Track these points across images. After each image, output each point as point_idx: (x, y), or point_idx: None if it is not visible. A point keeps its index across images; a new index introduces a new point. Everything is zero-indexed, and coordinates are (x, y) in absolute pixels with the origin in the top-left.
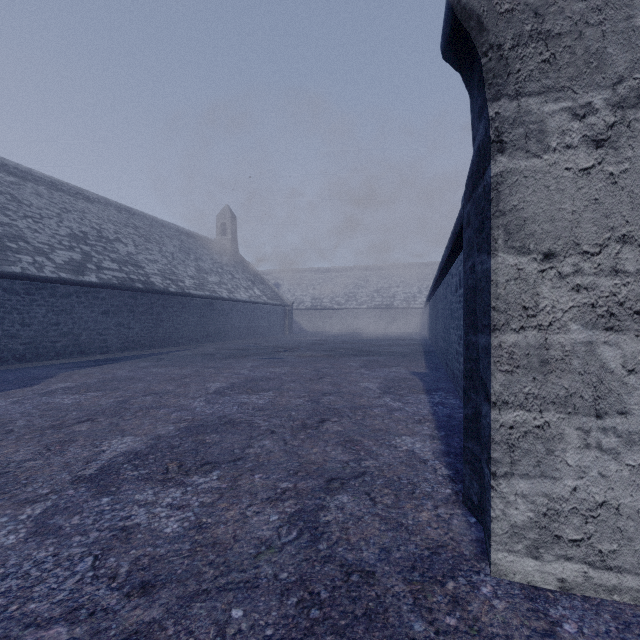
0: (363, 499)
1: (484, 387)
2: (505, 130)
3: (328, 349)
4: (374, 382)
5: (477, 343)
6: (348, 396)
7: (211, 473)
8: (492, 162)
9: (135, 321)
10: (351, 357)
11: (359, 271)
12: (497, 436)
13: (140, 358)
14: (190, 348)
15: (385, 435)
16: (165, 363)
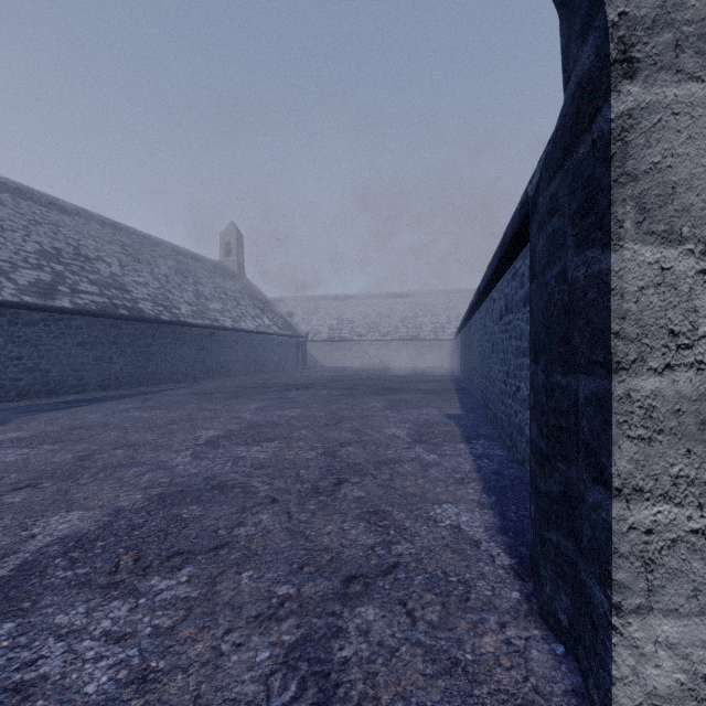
0: (397, 613)
1: (594, 460)
2: (637, 40)
3: (347, 386)
4: (402, 427)
5: (571, 388)
6: (371, 446)
7: (180, 571)
8: (613, 95)
9: (119, 354)
10: (374, 396)
11: (382, 298)
12: (623, 545)
13: (122, 399)
14: (186, 386)
15: (420, 503)
16: (152, 405)
